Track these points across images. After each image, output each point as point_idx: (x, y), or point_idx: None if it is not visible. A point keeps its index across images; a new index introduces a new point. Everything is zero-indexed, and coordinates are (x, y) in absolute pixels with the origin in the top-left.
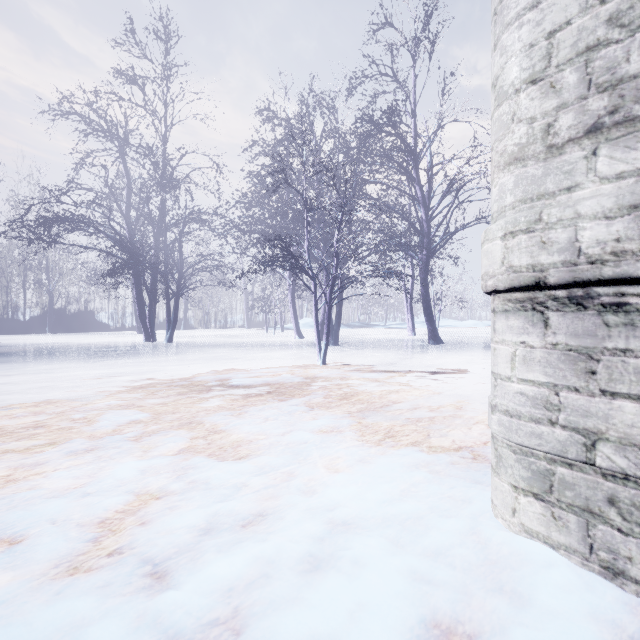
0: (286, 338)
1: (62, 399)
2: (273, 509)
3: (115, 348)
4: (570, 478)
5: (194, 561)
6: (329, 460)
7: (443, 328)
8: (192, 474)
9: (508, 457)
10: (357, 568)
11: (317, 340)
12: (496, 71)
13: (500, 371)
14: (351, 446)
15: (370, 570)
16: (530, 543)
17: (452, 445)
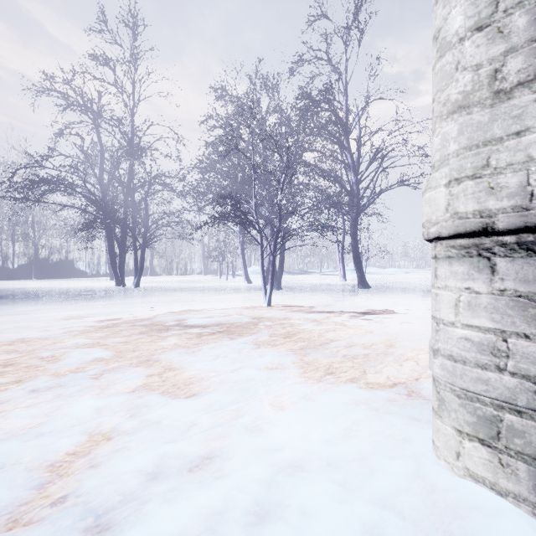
0: (237, 283)
1: (35, 338)
2: (221, 450)
3: (89, 292)
4: (519, 425)
5: (138, 512)
6: (274, 397)
7: (369, 275)
8: (145, 413)
9: (451, 401)
10: (305, 520)
11: (263, 285)
12: (438, 23)
13: (443, 316)
14: (295, 383)
15: (318, 523)
16: (476, 488)
17: (387, 382)
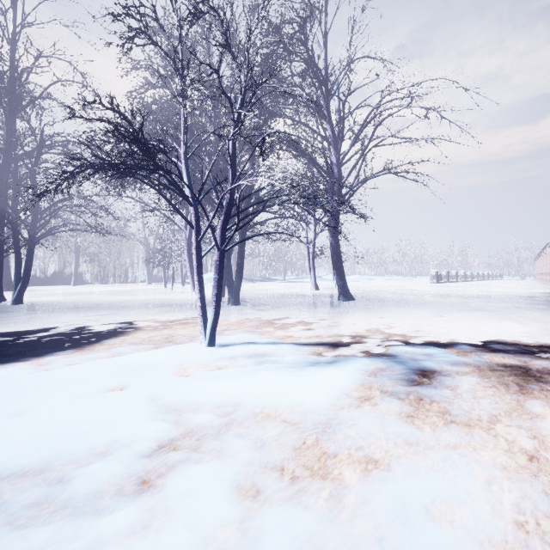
0: (182, 294)
1: None
2: None
3: None
4: None
5: None
6: None
7: None
8: None
9: None
10: None
11: (200, 307)
12: None
13: None
14: None
15: None
16: None
17: None
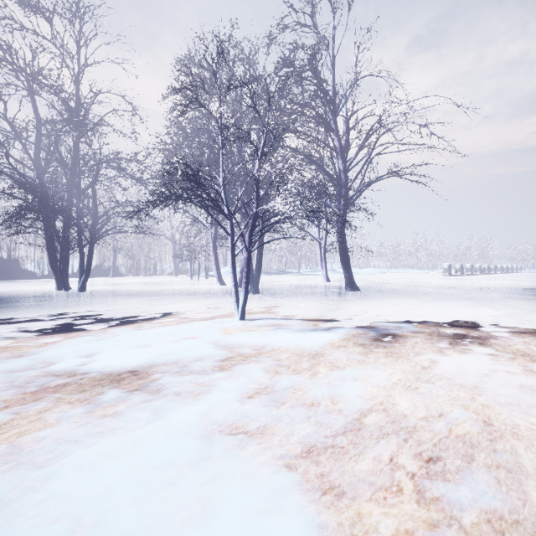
0: (208, 285)
1: None
2: None
3: (12, 299)
4: None
5: None
6: None
7: None
8: None
9: None
10: None
11: (234, 291)
12: None
13: None
14: None
15: None
16: None
17: None
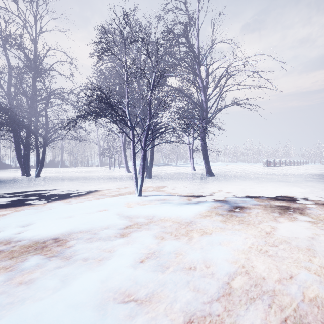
0: (120, 173)
1: None
2: None
3: None
4: None
5: None
6: None
7: None
8: None
9: None
10: None
11: (134, 177)
12: None
13: None
14: None
15: None
16: None
17: None
